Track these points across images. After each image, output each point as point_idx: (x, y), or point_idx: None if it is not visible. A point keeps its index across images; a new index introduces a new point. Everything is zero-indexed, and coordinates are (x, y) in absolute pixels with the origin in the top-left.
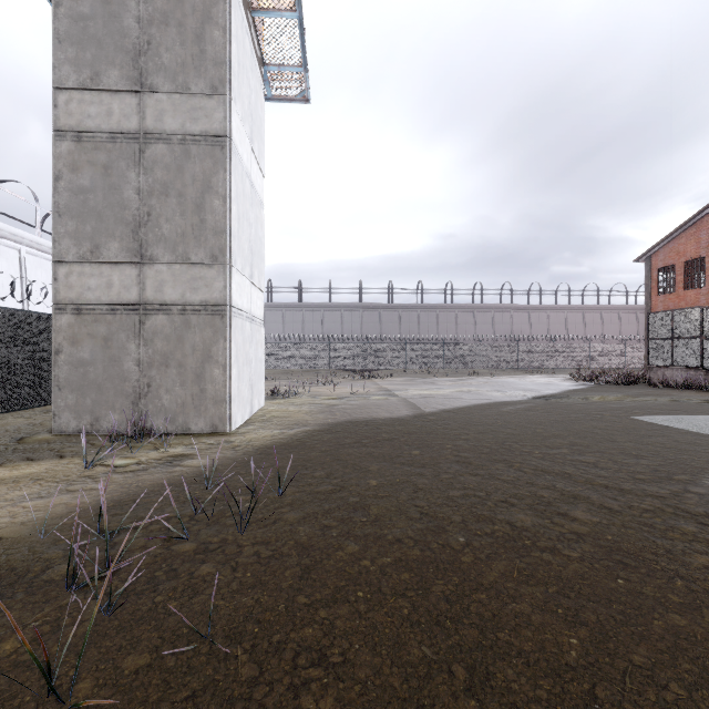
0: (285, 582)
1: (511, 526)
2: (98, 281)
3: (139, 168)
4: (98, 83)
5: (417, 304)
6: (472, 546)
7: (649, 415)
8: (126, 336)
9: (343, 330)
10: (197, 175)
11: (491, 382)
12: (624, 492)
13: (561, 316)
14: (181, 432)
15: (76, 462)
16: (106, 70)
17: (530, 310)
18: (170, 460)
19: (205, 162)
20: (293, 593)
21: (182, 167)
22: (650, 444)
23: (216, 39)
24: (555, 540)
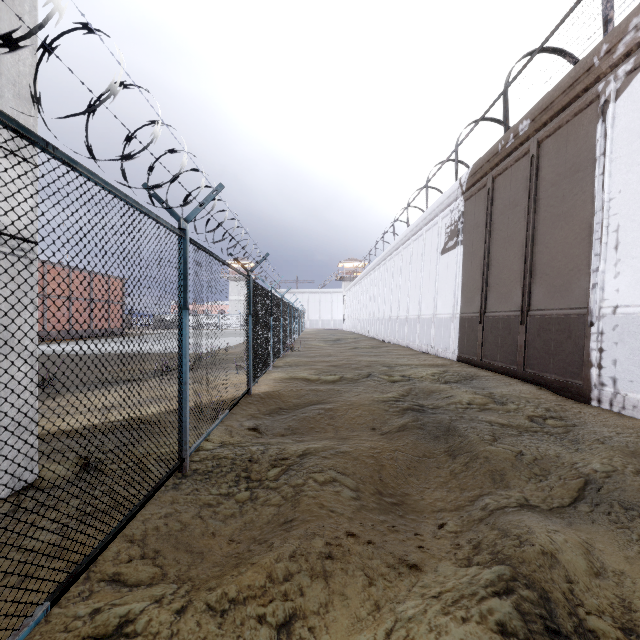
0: None
1: None
2: None
3: None
4: None
5: None
6: None
7: None
8: None
9: None
10: None
11: None
12: None
13: None
14: None
15: None
16: None
17: None
18: None
19: None
20: None
21: None
22: None
23: None
24: None
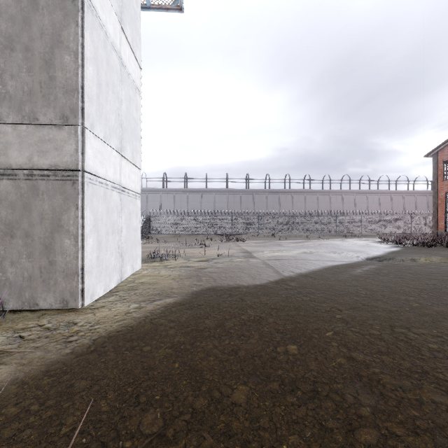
0: None
1: None
2: None
3: None
4: None
5: (265, 189)
6: None
7: None
8: None
9: (215, 207)
10: (46, 28)
11: (324, 244)
12: None
13: (363, 197)
14: (27, 308)
15: None
16: None
17: (342, 194)
18: None
19: (54, 14)
20: None
21: (28, 19)
22: None
23: None
24: None
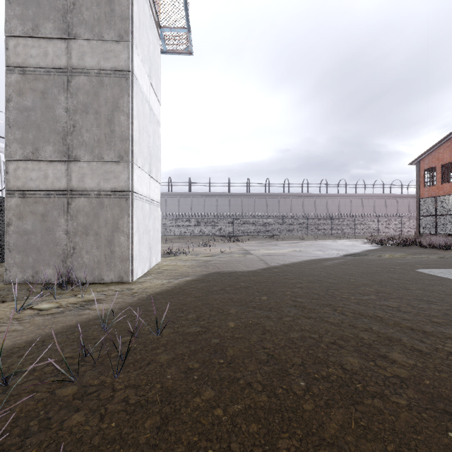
0: (143, 435)
1: (342, 369)
2: (37, 174)
3: (66, 93)
4: (37, 32)
5: (265, 193)
6: (312, 392)
7: (428, 269)
8: (58, 213)
9: (218, 210)
10: (109, 98)
11: (314, 244)
12: (427, 334)
13: (359, 201)
14: (97, 282)
15: (13, 306)
16: (43, 23)
17: (339, 197)
18: (83, 304)
19: (114, 89)
20: (147, 450)
21: (97, 93)
22: (435, 292)
23: (122, 1)
24: (382, 384)
